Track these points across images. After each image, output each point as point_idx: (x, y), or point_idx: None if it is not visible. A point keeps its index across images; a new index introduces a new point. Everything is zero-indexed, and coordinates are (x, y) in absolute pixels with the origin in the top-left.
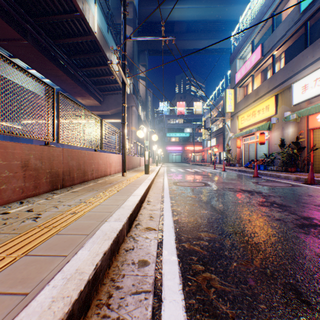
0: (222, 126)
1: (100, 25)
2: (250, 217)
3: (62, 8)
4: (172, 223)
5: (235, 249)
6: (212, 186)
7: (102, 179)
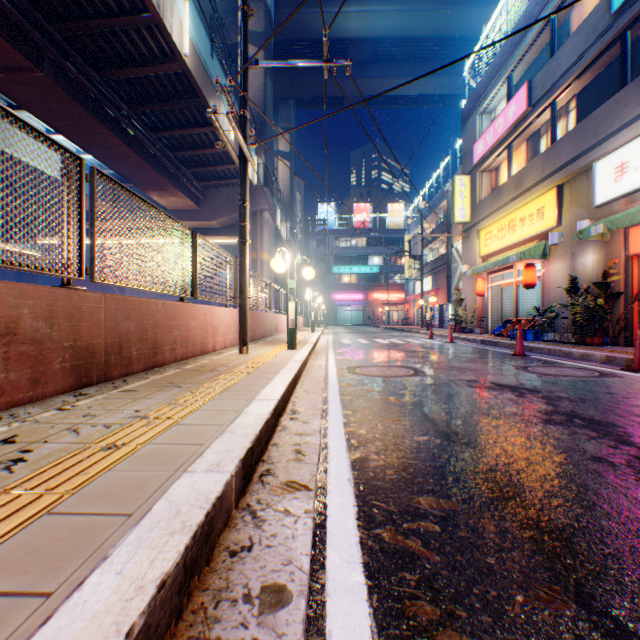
0: (446, 252)
1: (195, 42)
2: (528, 452)
3: (116, 4)
4: (349, 470)
5: (511, 548)
6: (431, 375)
7: (195, 360)
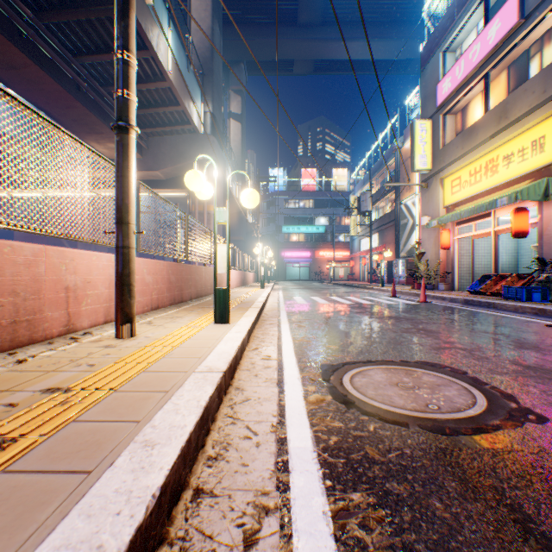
0: (394, 209)
1: None
2: None
3: None
4: None
5: None
6: None
7: None
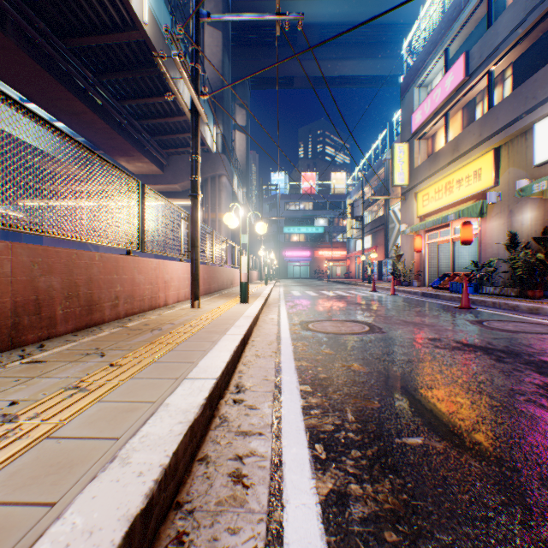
0: (384, 214)
1: (155, 13)
2: None
3: None
4: (320, 531)
5: None
6: (389, 332)
7: (141, 316)
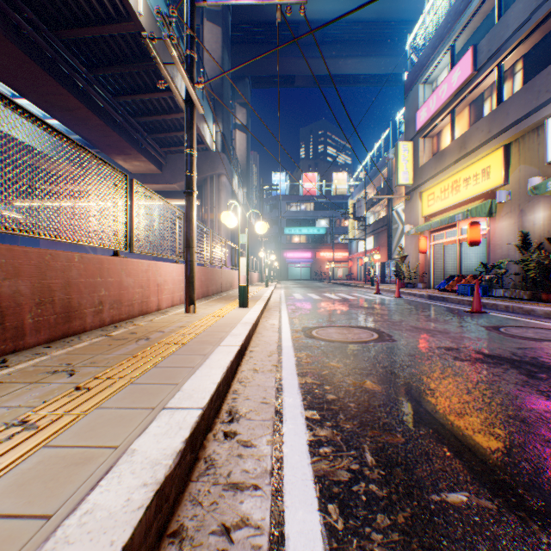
0: (387, 214)
1: (151, 4)
2: None
3: None
4: None
5: None
6: (400, 340)
7: (129, 323)
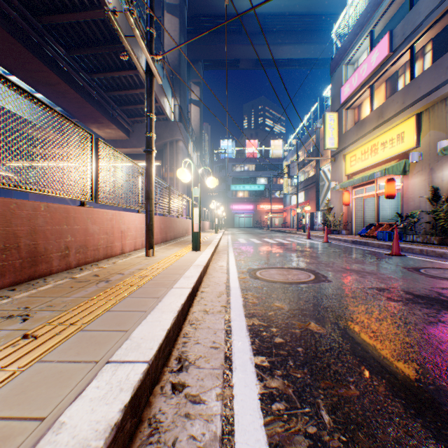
0: (315, 173)
1: None
2: None
3: None
4: None
5: None
6: (335, 281)
7: (94, 266)
